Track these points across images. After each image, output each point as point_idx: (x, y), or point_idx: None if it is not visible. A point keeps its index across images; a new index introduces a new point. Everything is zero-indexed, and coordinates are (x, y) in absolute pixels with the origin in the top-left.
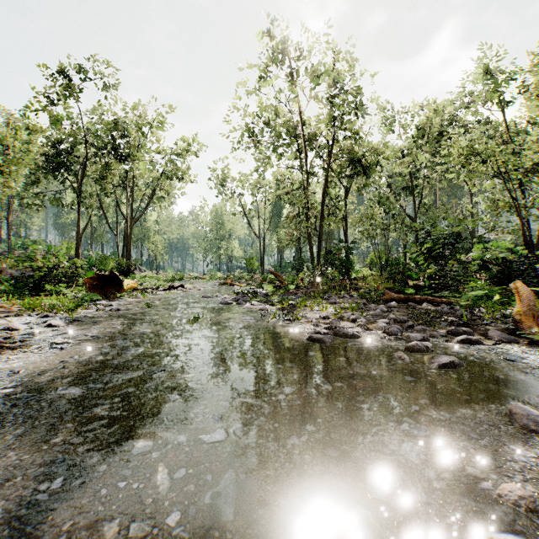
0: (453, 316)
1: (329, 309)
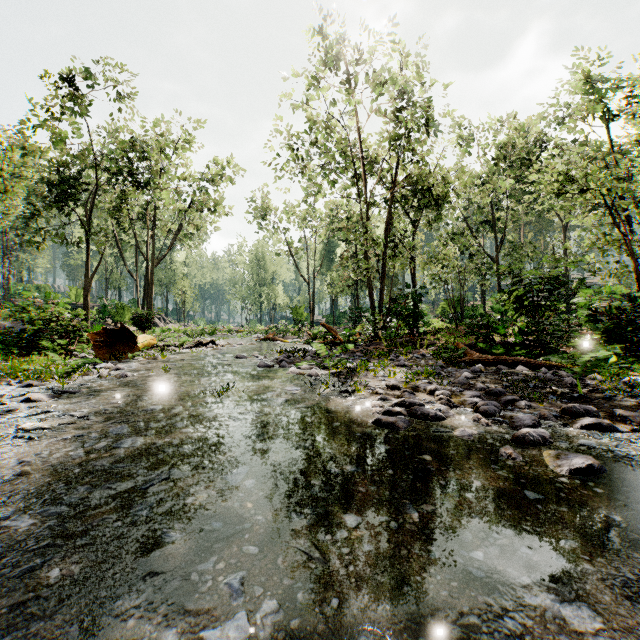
0: (560, 385)
1: (398, 374)
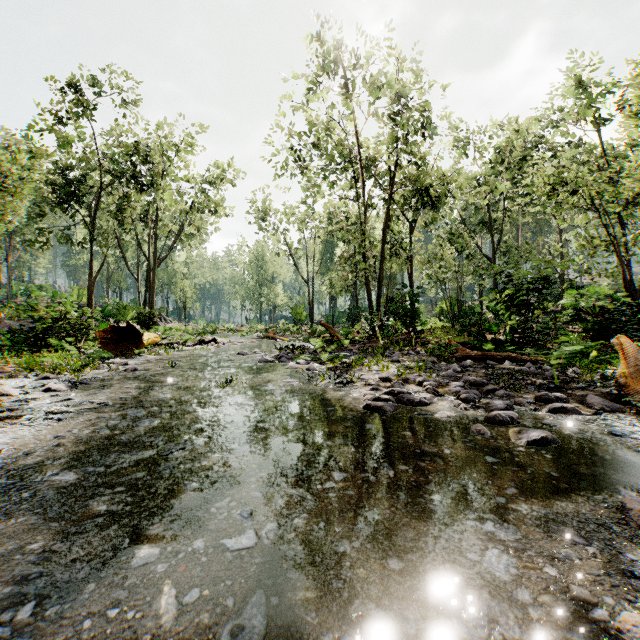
0: (541, 377)
1: (391, 369)
